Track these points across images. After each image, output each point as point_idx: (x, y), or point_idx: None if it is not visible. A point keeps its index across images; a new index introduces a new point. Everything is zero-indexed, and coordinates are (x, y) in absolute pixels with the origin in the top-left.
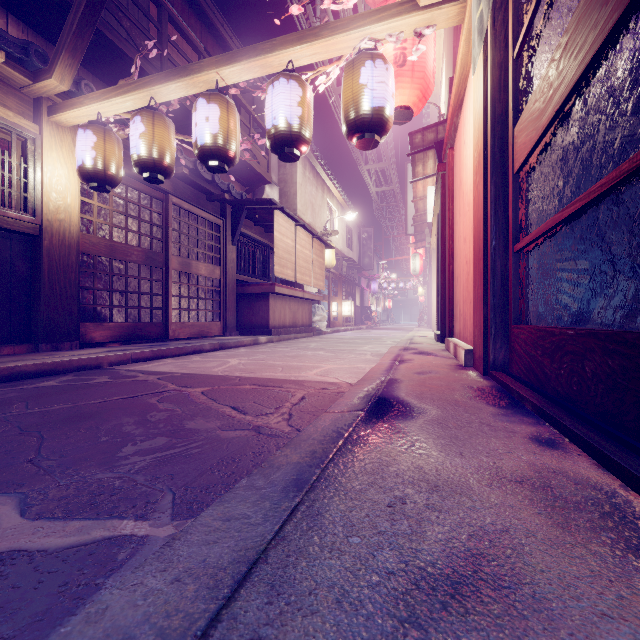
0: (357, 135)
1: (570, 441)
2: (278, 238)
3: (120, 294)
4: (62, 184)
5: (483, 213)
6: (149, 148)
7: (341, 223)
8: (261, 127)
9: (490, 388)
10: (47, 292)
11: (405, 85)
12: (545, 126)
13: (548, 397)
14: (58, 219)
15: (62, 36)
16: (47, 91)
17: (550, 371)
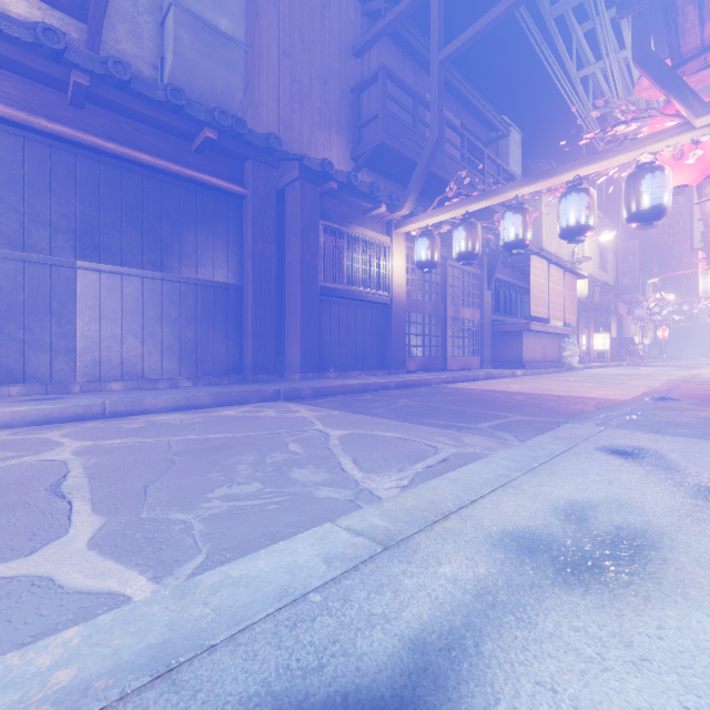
0: (637, 224)
1: None
2: (532, 280)
3: (420, 337)
4: (399, 270)
5: None
6: (468, 246)
7: (591, 243)
8: (508, 174)
9: None
10: (394, 338)
11: (683, 172)
12: None
13: None
14: (398, 292)
15: (410, 184)
16: (396, 216)
17: None
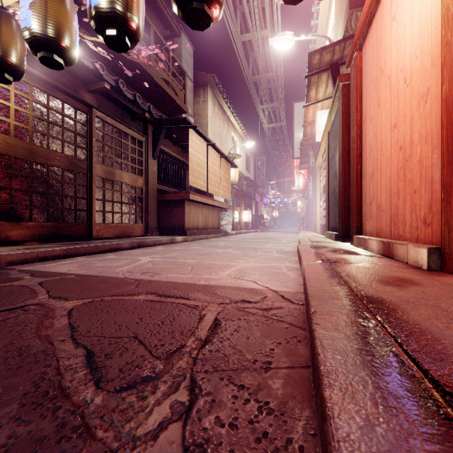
0: None
1: None
2: (192, 153)
3: (41, 195)
4: None
5: None
6: (41, 20)
7: (241, 151)
8: (179, 66)
9: None
10: None
11: None
12: None
13: None
14: None
15: None
16: None
17: None
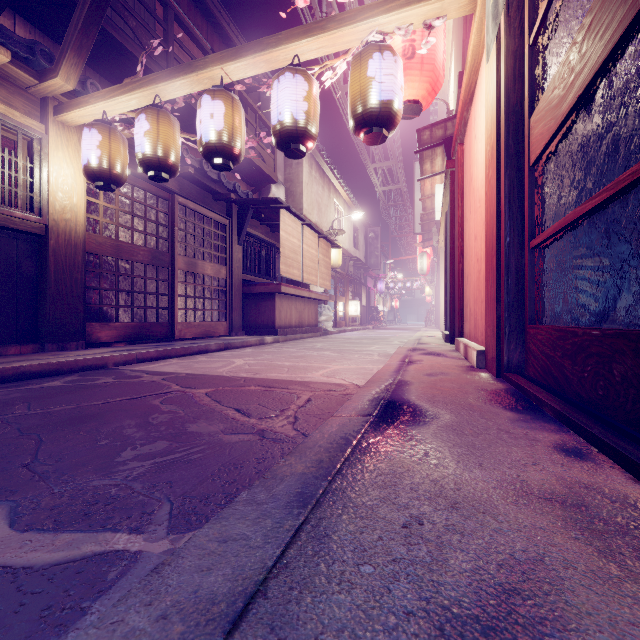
0: (364, 130)
1: (599, 451)
2: (284, 237)
3: (126, 294)
4: (68, 184)
5: (496, 208)
6: (154, 146)
7: (347, 222)
8: (267, 126)
9: (505, 391)
10: (53, 292)
11: (414, 78)
12: (565, 114)
13: (570, 402)
14: (64, 219)
15: (67, 35)
16: (53, 91)
17: (571, 374)
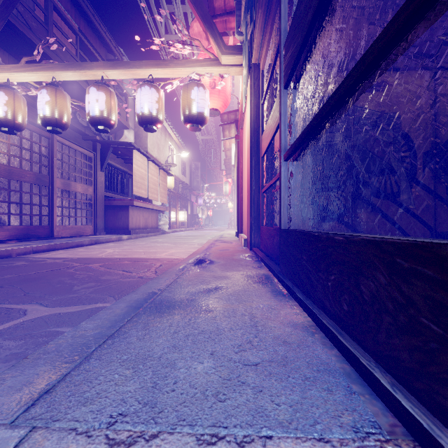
0: (190, 124)
1: (265, 266)
2: (136, 169)
3: (16, 205)
4: None
5: (250, 173)
6: (53, 111)
7: (178, 158)
8: (122, 89)
9: (249, 254)
10: None
11: (215, 98)
12: (268, 143)
13: (266, 254)
14: None
15: None
16: None
17: (269, 244)
